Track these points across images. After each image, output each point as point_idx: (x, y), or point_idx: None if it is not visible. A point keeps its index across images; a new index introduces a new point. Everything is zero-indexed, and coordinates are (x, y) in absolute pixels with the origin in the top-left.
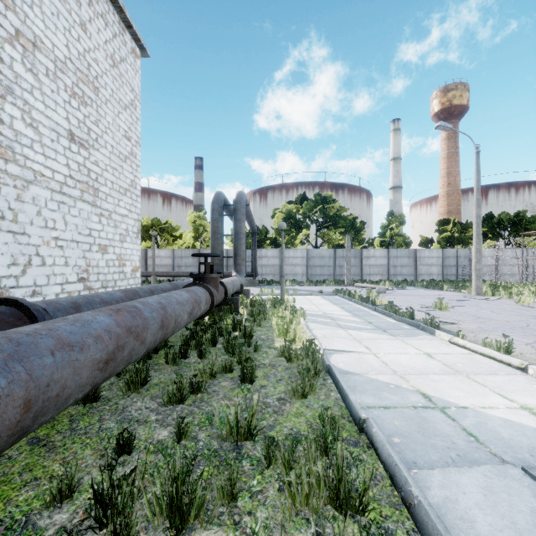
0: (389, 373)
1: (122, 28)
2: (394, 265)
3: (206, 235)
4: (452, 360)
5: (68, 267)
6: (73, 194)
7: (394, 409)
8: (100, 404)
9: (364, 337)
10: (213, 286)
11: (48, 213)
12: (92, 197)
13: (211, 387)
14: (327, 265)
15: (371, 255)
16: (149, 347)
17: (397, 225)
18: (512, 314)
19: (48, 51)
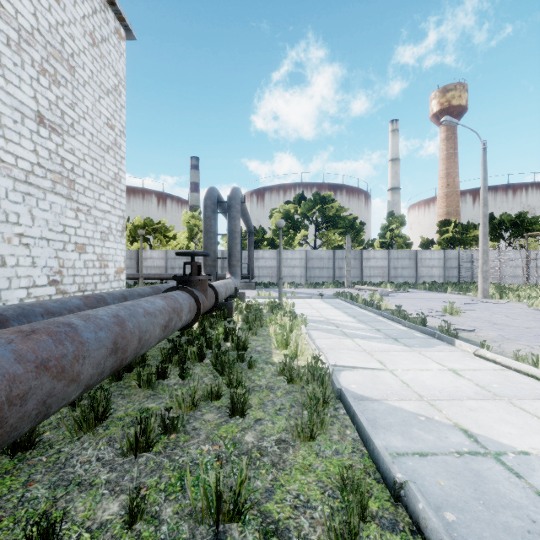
0: (415, 399)
1: (104, 4)
2: (395, 266)
3: (201, 236)
4: (485, 379)
5: (35, 268)
6: (42, 185)
7: (434, 456)
8: (36, 454)
9: (375, 349)
10: (200, 291)
11: (9, 206)
12: (67, 189)
13: (191, 422)
14: (327, 267)
15: (371, 257)
16: (90, 383)
17: (397, 226)
18: (529, 319)
19: (10, 17)
